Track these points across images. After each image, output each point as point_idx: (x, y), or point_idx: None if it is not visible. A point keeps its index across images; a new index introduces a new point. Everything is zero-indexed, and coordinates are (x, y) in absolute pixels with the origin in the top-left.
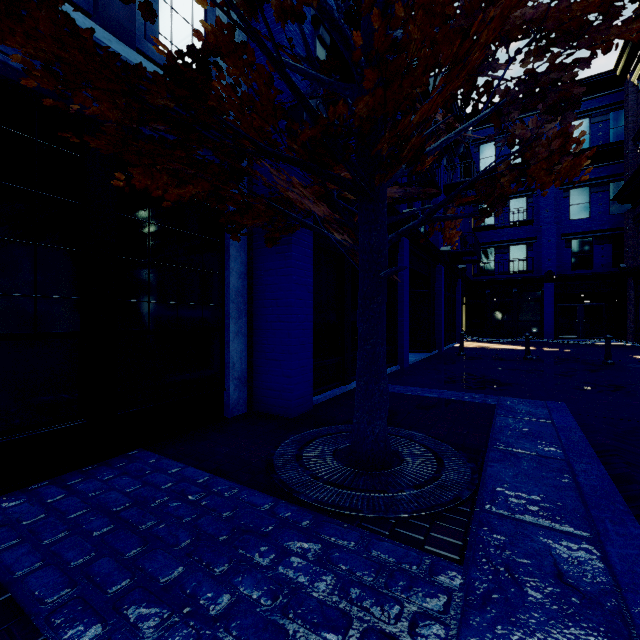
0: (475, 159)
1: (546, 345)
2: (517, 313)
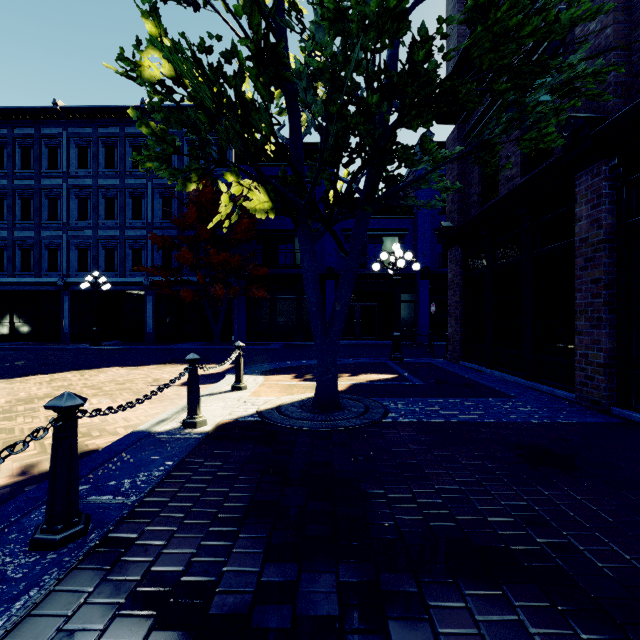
0: None
1: None
2: None
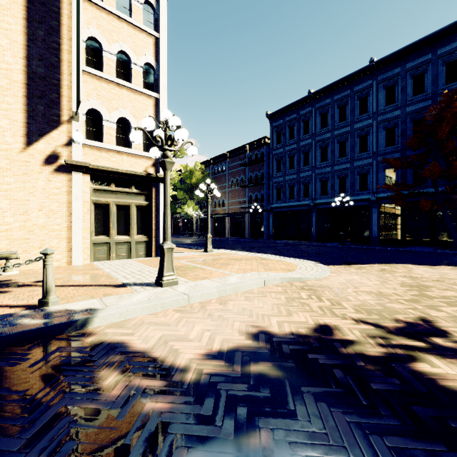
0: None
1: None
2: None
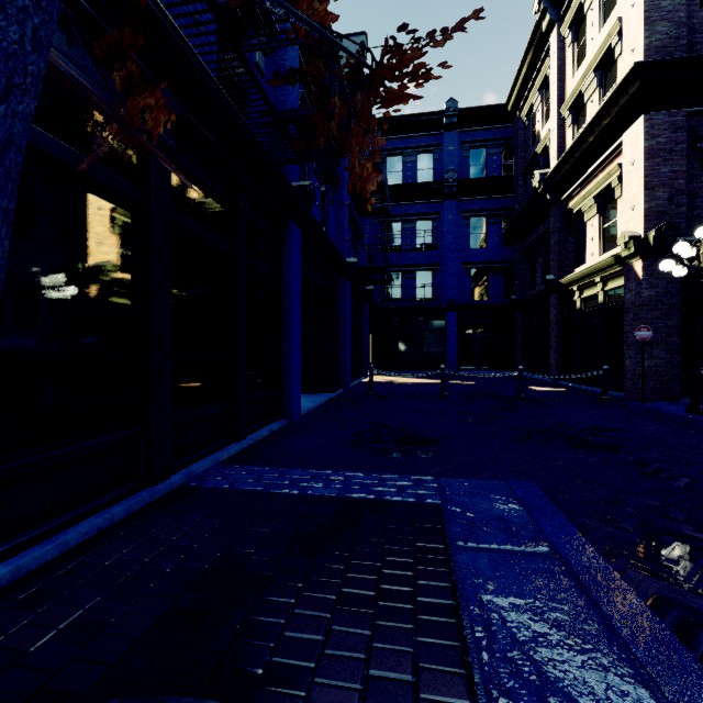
0: (382, 171)
1: (450, 377)
2: (423, 343)
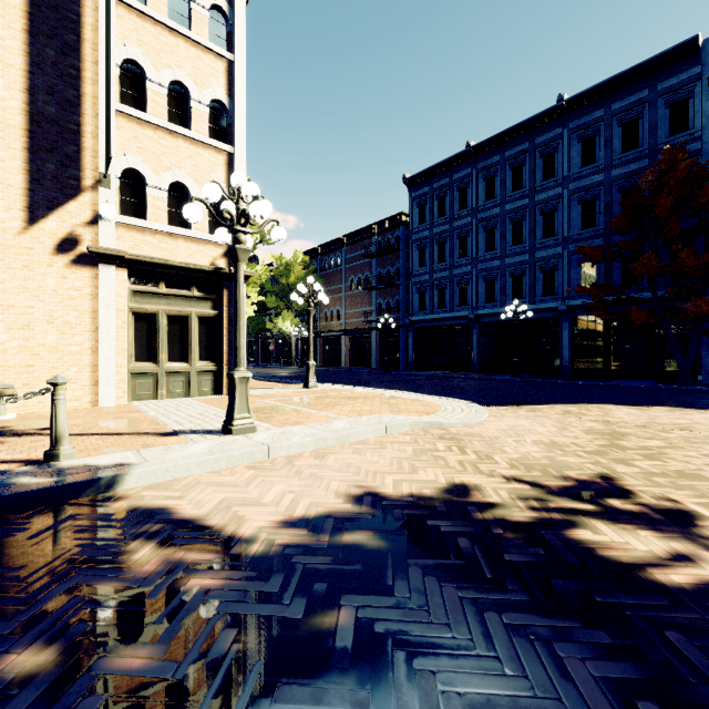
0: None
1: None
2: None
